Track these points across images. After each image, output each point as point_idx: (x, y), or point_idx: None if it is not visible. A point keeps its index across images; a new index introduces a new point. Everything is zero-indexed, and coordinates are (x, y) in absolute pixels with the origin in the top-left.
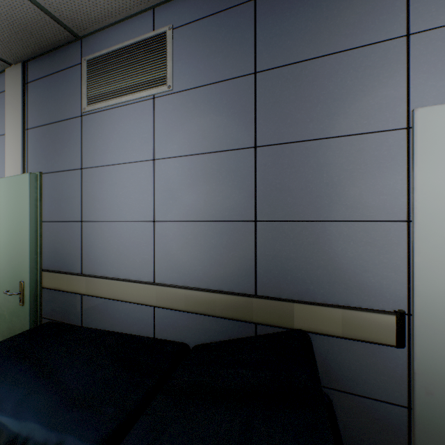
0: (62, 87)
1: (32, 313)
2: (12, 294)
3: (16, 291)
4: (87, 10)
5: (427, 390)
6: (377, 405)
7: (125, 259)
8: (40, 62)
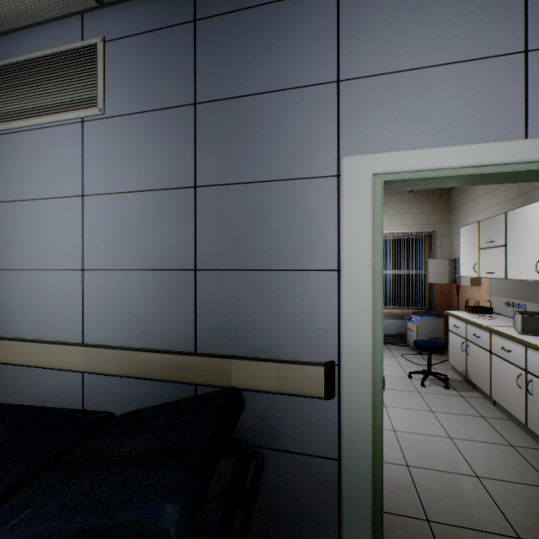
0: None
1: None
2: None
3: None
4: None
5: (353, 440)
6: (312, 460)
7: (48, 316)
8: None
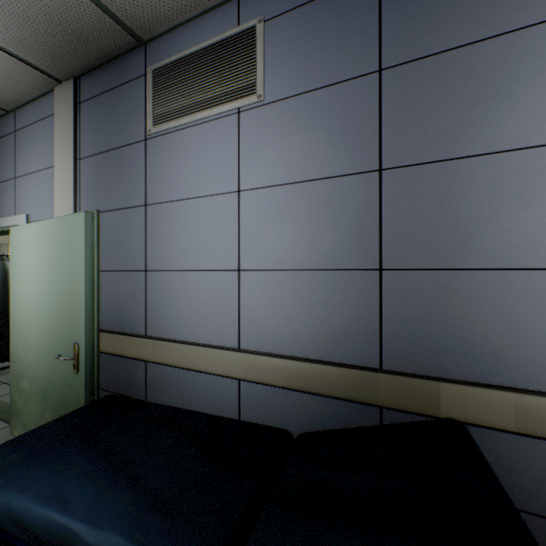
0: (122, 105)
1: (88, 382)
2: (65, 359)
3: (69, 356)
4: (156, 5)
5: None
6: None
7: (201, 318)
8: (95, 76)
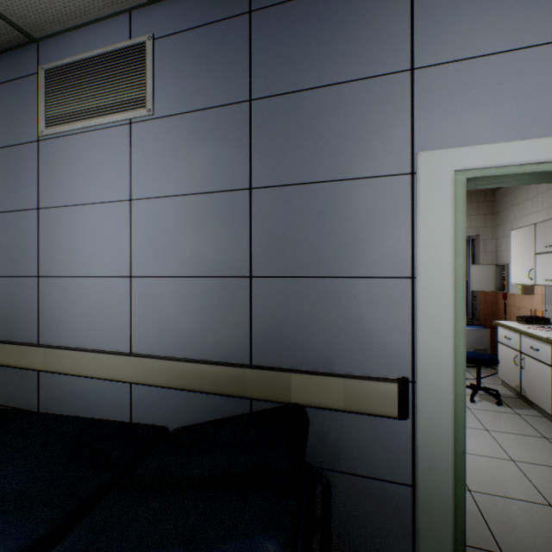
0: (13, 102)
1: None
2: None
3: None
4: (42, 6)
5: (430, 465)
6: (382, 485)
7: (95, 325)
8: None
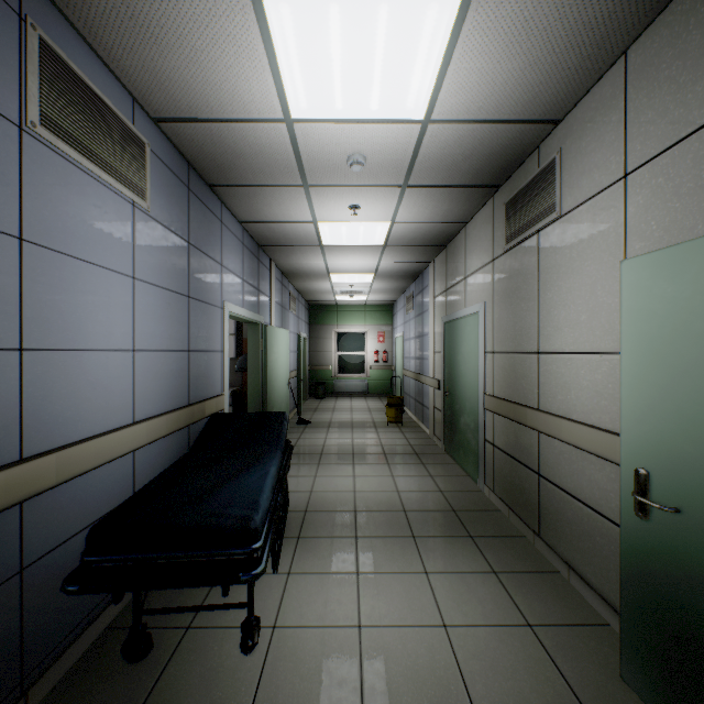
0: None
1: None
2: None
3: None
4: (115, 36)
5: None
6: None
7: (104, 404)
8: None
